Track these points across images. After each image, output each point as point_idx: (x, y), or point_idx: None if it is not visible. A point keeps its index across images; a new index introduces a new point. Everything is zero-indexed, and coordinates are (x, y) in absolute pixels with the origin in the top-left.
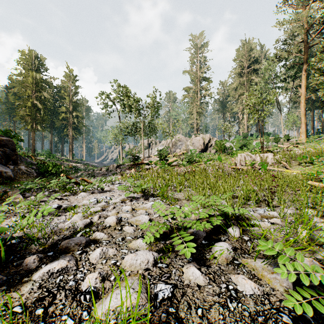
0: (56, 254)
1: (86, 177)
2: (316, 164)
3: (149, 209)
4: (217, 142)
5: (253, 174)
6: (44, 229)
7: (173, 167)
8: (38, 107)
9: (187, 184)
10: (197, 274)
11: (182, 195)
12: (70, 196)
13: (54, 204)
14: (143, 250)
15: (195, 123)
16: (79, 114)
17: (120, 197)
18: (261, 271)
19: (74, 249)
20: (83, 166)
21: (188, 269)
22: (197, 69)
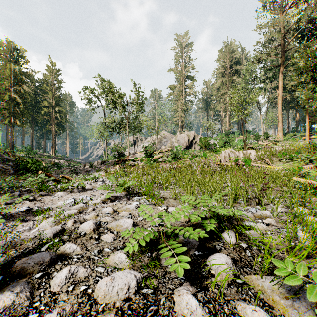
0: (7, 279)
1: (69, 174)
2: (295, 160)
3: (133, 211)
4: (202, 138)
5: (238, 170)
6: None
7: (159, 164)
8: (17, 101)
9: (173, 180)
10: (193, 304)
11: (169, 193)
12: (45, 196)
13: (24, 206)
14: (123, 270)
15: (180, 121)
16: (62, 109)
17: (102, 197)
18: (272, 294)
19: (32, 271)
20: (67, 162)
21: (181, 297)
22: (182, 67)
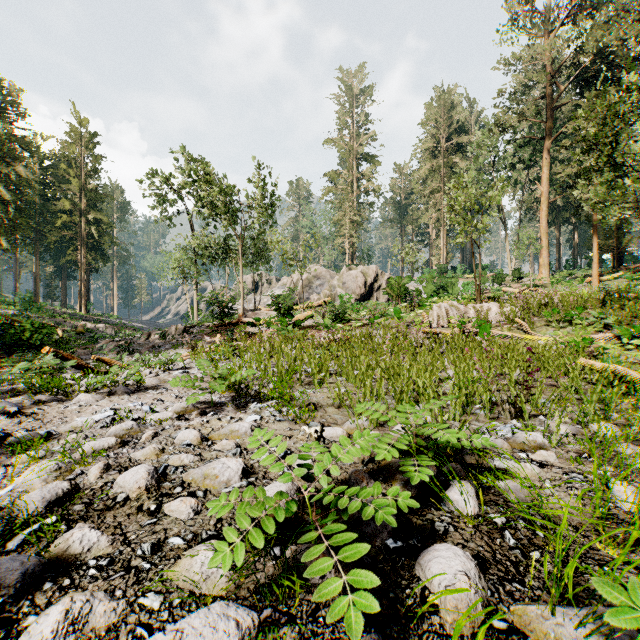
0: None
1: (114, 353)
2: (577, 323)
3: (246, 437)
4: (393, 280)
5: (466, 344)
6: None
7: (305, 331)
8: (3, 197)
9: (334, 366)
10: None
11: (325, 393)
12: (49, 405)
13: None
14: (207, 608)
15: (347, 244)
16: (103, 217)
17: (177, 405)
18: None
19: None
20: (111, 329)
21: None
22: (351, 136)
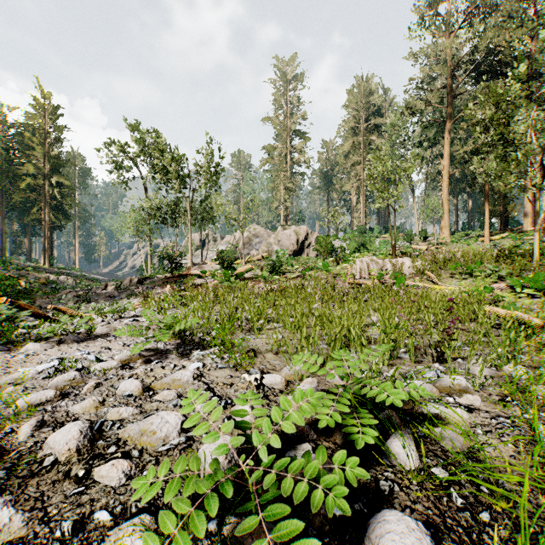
0: None
1: (73, 302)
2: (476, 275)
3: (188, 386)
4: (321, 238)
5: (385, 293)
6: None
7: (245, 282)
8: None
9: (272, 314)
10: None
11: (264, 340)
12: None
13: None
14: None
15: (282, 207)
16: (65, 181)
17: (123, 353)
18: None
19: None
20: (73, 280)
21: None
22: (285, 116)
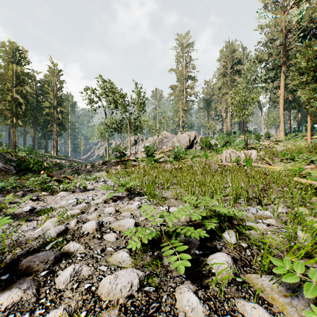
0: (14, 277)
1: (70, 174)
2: (296, 160)
3: (135, 211)
4: (203, 138)
5: (239, 170)
6: (3, 242)
7: (160, 164)
8: (20, 101)
9: (174, 181)
10: (194, 302)
11: (170, 193)
12: (48, 196)
13: (28, 206)
14: (126, 269)
15: (181, 121)
16: (64, 110)
17: (103, 197)
18: (271, 292)
19: (38, 269)
20: (68, 162)
21: (182, 295)
22: (183, 67)
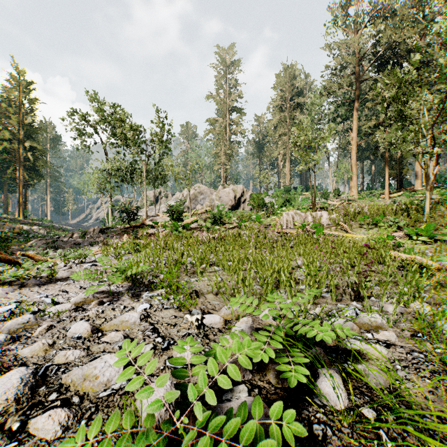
0: None
1: (42, 249)
2: (380, 226)
3: (135, 326)
4: (254, 195)
5: (308, 241)
6: None
7: (191, 232)
8: None
9: (213, 259)
10: None
11: (206, 282)
12: None
13: None
14: None
15: (222, 170)
16: (38, 146)
17: (78, 296)
18: None
19: None
20: (44, 230)
21: None
22: (225, 94)
